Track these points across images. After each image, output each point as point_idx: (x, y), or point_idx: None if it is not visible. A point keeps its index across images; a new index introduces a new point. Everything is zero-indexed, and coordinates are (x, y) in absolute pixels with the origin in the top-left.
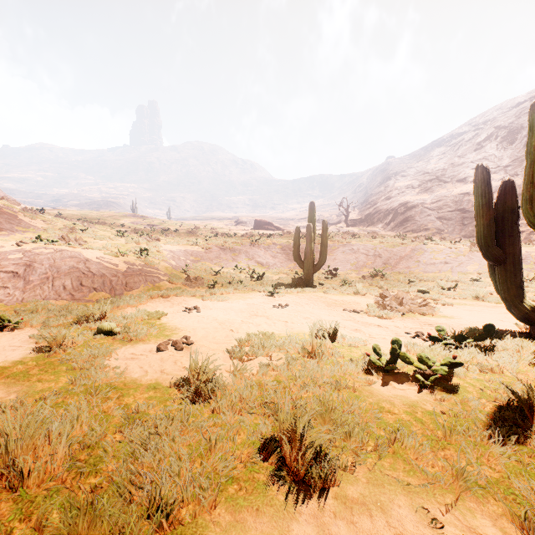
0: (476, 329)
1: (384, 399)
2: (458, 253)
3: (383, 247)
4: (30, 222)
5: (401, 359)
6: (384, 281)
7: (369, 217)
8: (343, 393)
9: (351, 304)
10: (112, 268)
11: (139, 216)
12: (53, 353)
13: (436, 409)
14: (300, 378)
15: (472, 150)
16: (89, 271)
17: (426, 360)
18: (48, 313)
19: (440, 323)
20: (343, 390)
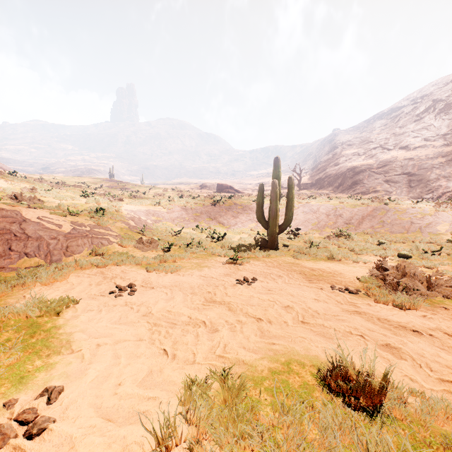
0: None
1: None
2: (423, 213)
3: (343, 207)
4: None
5: None
6: (350, 242)
7: (320, 181)
8: None
9: (334, 276)
10: (53, 230)
11: (115, 181)
12: None
13: None
14: None
15: (412, 121)
16: (24, 233)
17: None
18: None
19: None
20: None
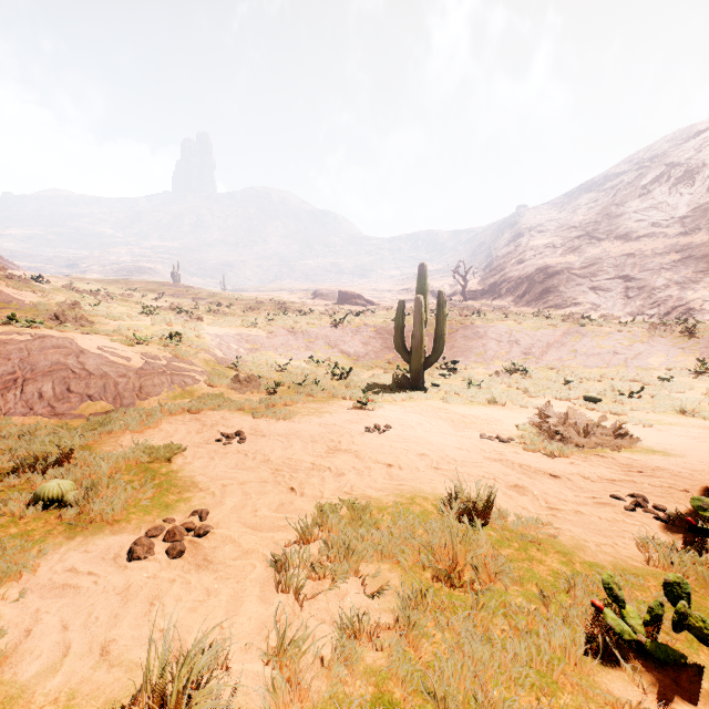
0: None
1: None
2: (633, 339)
3: (521, 330)
4: (13, 294)
5: (696, 634)
6: (527, 380)
7: (495, 288)
8: None
9: (489, 424)
10: (120, 364)
11: (182, 287)
12: None
13: None
14: (445, 703)
15: (635, 195)
16: (84, 368)
17: None
18: None
19: (657, 468)
20: None
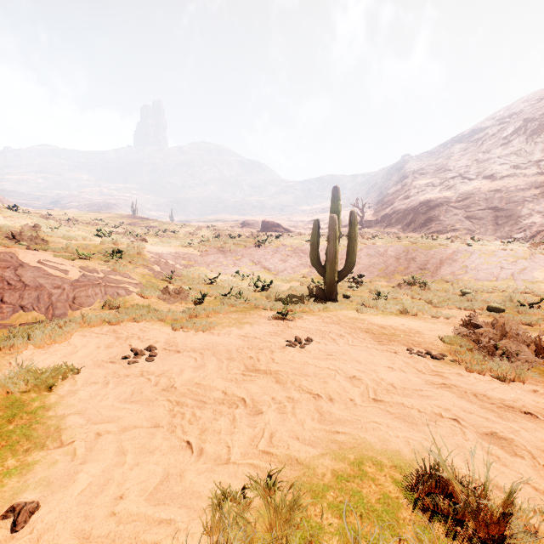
0: None
1: None
2: (516, 256)
3: (417, 249)
4: None
5: None
6: (426, 291)
7: (386, 218)
8: None
9: (410, 335)
10: (57, 276)
11: (138, 218)
12: None
13: None
14: None
15: (498, 144)
16: (20, 280)
17: None
18: None
19: None
20: None
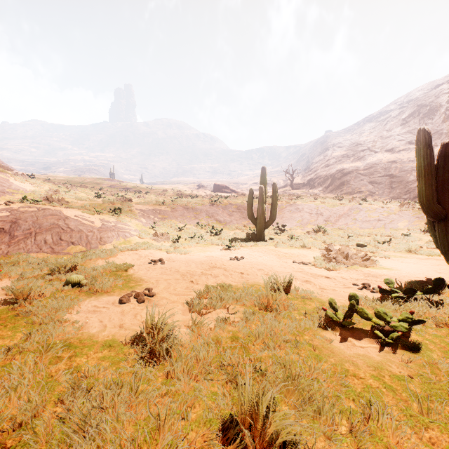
0: (418, 281)
1: (347, 360)
2: (389, 212)
3: (324, 207)
4: (20, 185)
5: (359, 314)
6: (326, 236)
7: (311, 182)
8: (302, 351)
9: (299, 257)
10: (88, 225)
11: (116, 181)
12: (18, 305)
13: (405, 373)
14: (258, 334)
15: (398, 124)
16: (68, 227)
17: (384, 316)
18: (29, 265)
19: (382, 274)
20: (302, 348)
